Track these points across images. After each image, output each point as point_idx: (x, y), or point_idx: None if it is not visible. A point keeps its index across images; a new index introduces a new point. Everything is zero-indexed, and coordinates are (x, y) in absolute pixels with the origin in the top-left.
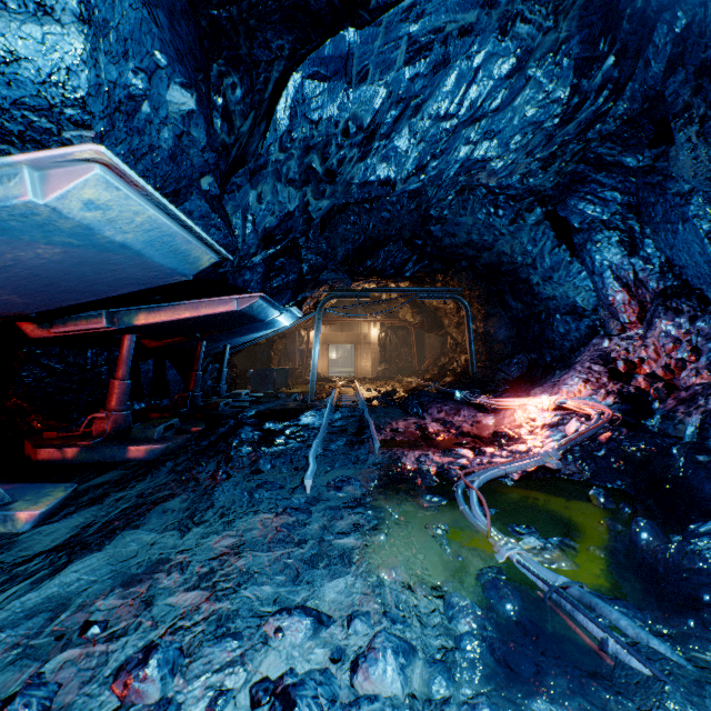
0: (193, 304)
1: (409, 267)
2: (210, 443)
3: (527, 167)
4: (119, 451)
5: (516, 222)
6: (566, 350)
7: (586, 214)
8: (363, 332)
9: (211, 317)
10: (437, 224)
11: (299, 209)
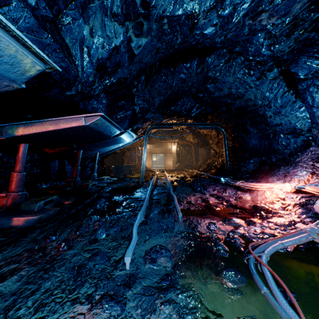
0: (55, 121)
1: (194, 110)
2: (75, 211)
3: (301, 6)
4: (6, 221)
5: (260, 78)
6: (286, 155)
7: (311, 68)
8: (168, 148)
9: (70, 130)
10: (211, 83)
11: (124, 45)
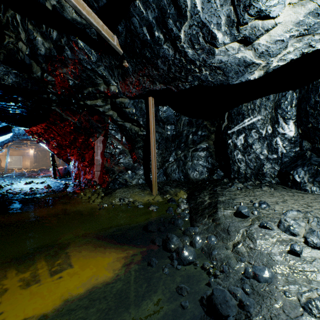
0: None
1: None
2: None
3: None
4: None
5: None
6: None
7: None
8: (27, 151)
9: None
10: None
11: (12, 140)
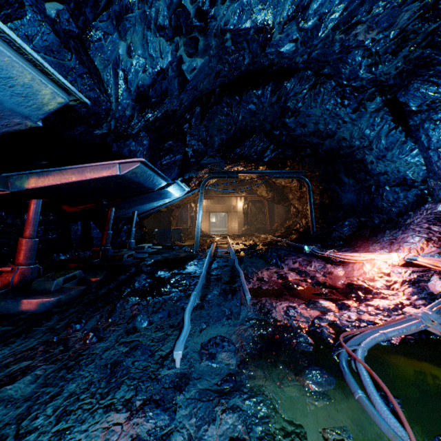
0: (79, 169)
1: (267, 153)
2: (106, 291)
3: (410, 16)
4: (12, 304)
5: (358, 110)
6: (393, 214)
7: (427, 96)
8: (233, 204)
9: (99, 182)
10: (291, 117)
11: (172, 67)
